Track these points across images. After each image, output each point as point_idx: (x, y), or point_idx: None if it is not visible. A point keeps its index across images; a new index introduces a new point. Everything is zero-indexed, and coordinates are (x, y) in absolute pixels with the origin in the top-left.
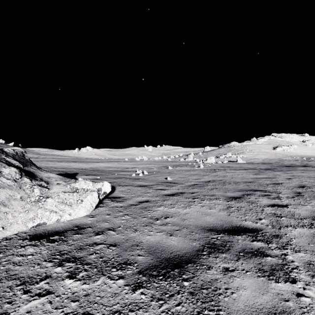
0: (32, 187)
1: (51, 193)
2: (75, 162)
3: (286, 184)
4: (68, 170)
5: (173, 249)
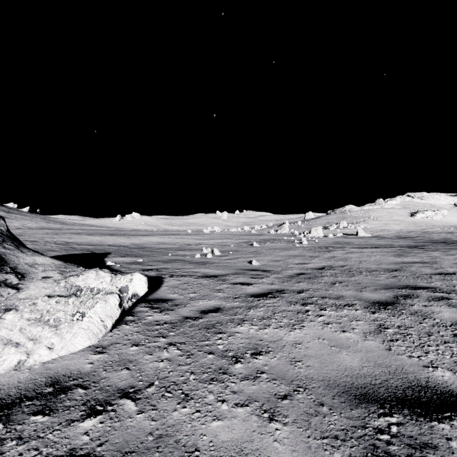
0: None
1: (21, 299)
2: (112, 235)
3: None
4: (97, 247)
5: None
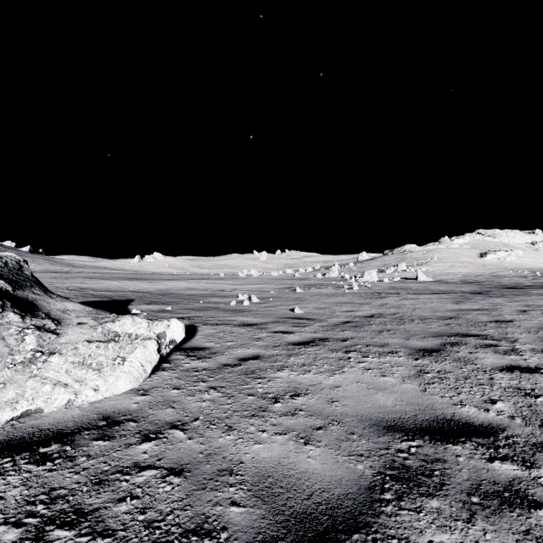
0: (23, 331)
1: (62, 343)
2: (132, 279)
3: (522, 323)
4: (117, 293)
5: (312, 483)
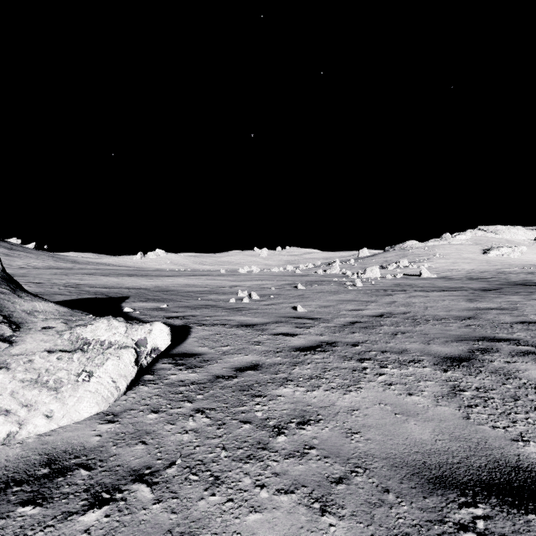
0: None
1: (14, 355)
2: (132, 276)
3: None
4: (113, 290)
5: None
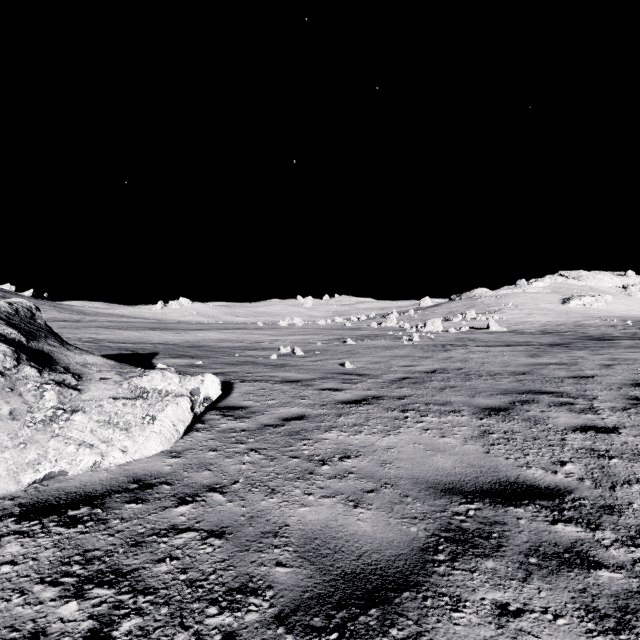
0: (41, 387)
1: (85, 400)
2: (155, 329)
3: (604, 379)
4: (138, 346)
5: (362, 545)
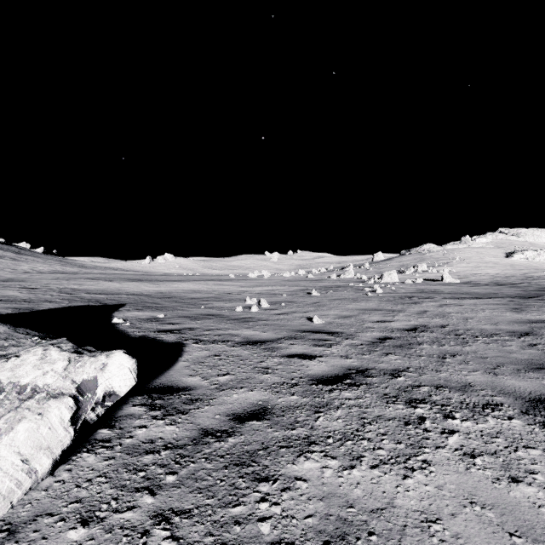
0: None
1: None
2: (136, 280)
3: None
4: (111, 296)
5: None
